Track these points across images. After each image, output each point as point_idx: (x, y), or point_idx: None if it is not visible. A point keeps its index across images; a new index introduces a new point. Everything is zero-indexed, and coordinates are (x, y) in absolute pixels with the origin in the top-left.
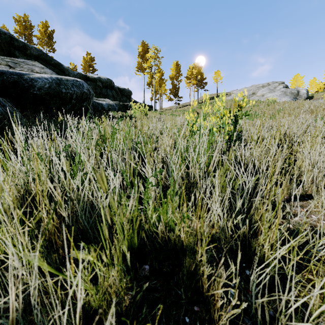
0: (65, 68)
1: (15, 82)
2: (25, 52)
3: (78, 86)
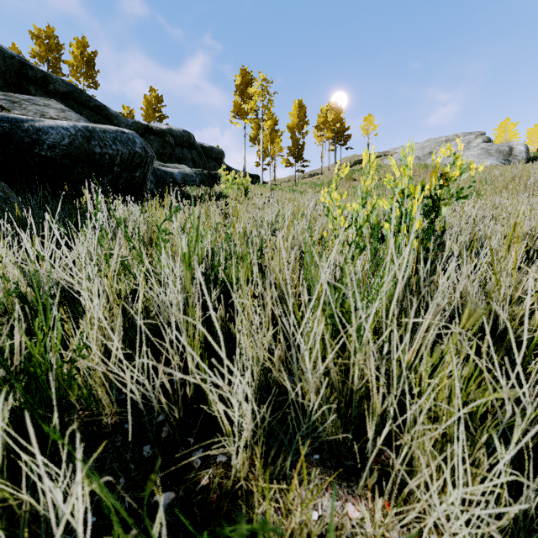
0: (112, 113)
1: (6, 134)
2: (46, 87)
3: (126, 141)
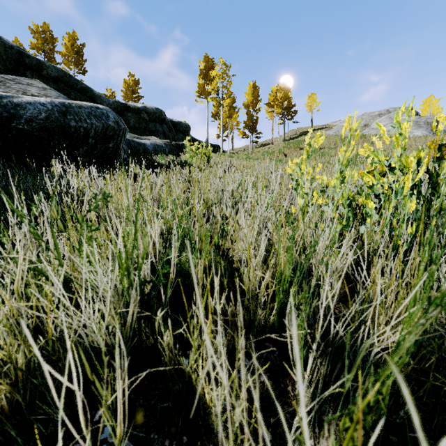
0: (96, 94)
1: None
2: (40, 72)
3: (100, 116)
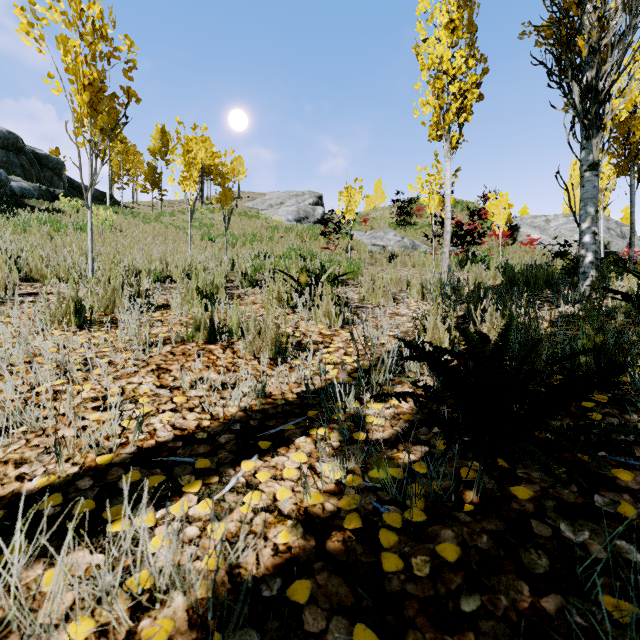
0: None
1: None
2: None
3: None
